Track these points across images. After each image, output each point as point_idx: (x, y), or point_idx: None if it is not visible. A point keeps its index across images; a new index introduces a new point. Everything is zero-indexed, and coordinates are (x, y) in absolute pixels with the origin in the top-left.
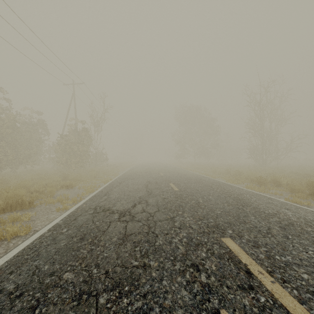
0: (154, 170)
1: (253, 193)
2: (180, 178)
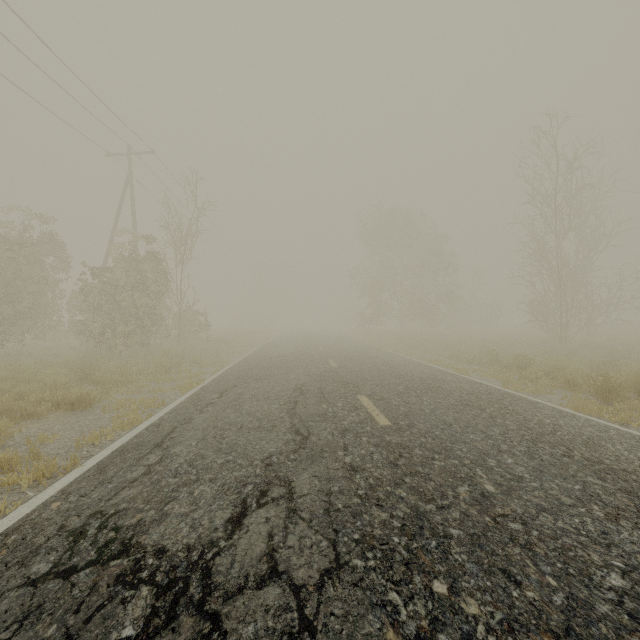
0: (314, 352)
1: (624, 435)
2: (382, 378)
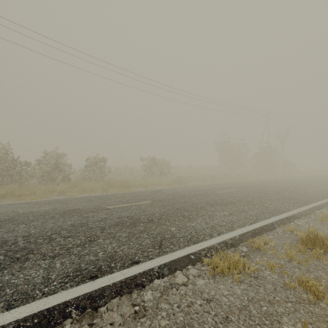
0: None
1: None
2: None
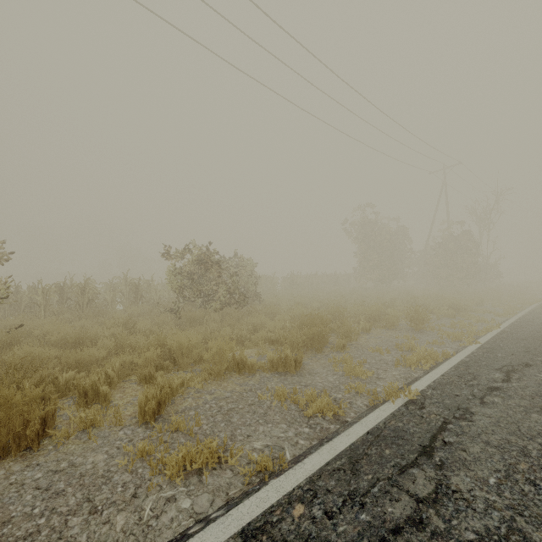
0: None
1: None
2: None
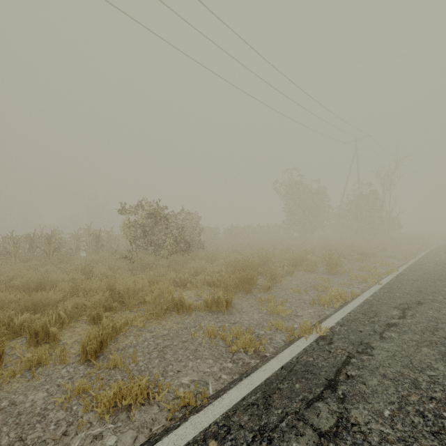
0: None
1: None
2: None
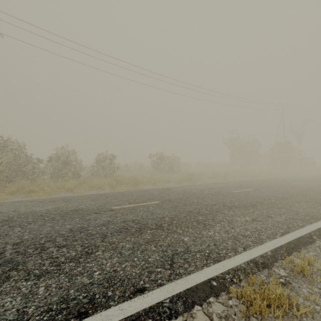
0: None
1: None
2: None
